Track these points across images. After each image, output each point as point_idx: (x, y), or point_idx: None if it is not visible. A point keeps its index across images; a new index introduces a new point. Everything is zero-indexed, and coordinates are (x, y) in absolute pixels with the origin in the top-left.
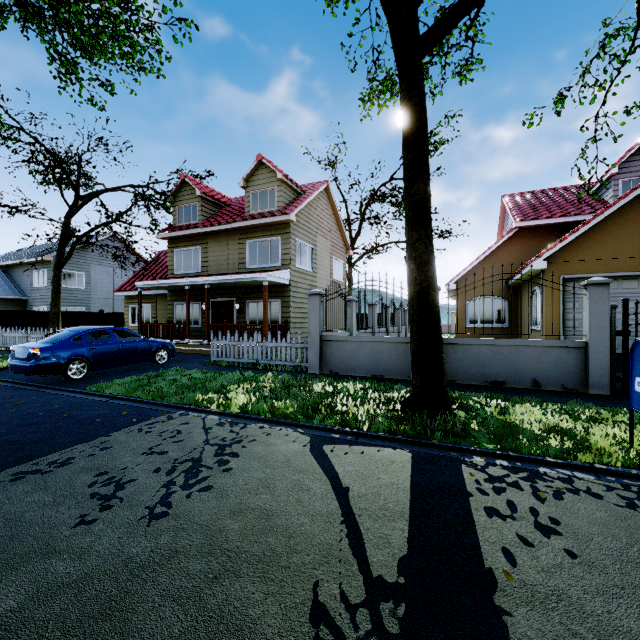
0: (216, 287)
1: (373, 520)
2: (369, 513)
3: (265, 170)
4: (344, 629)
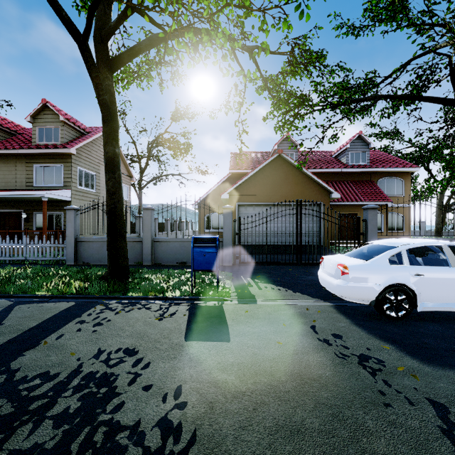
0: (3, 200)
1: None
2: (1, 332)
3: (50, 112)
4: None
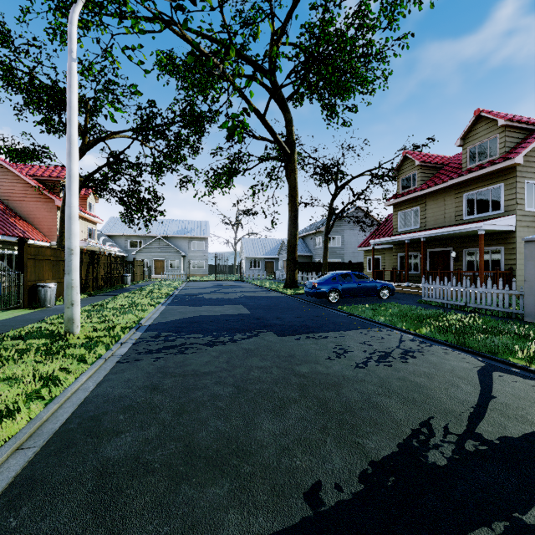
0: (432, 239)
1: (501, 416)
2: (501, 412)
3: (484, 122)
4: (436, 434)
